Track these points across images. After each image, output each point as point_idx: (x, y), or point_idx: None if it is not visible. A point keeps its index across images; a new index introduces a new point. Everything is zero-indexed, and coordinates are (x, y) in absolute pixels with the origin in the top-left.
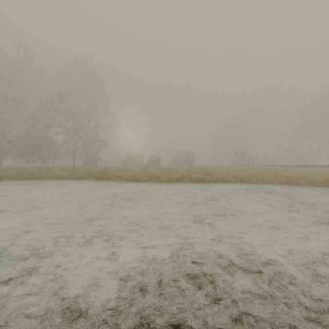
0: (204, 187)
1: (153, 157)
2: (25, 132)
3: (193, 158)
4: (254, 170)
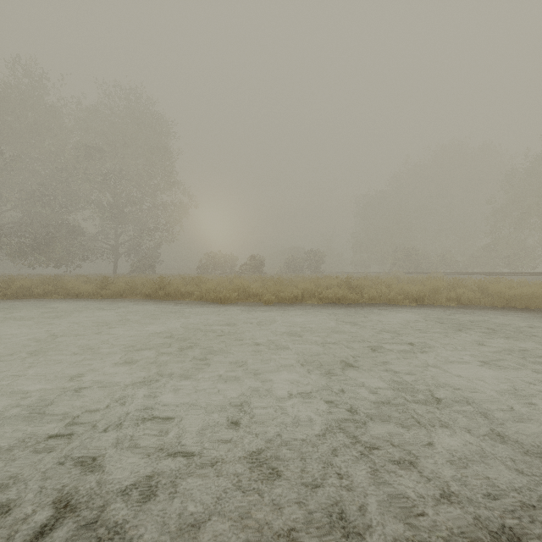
0: (350, 315)
1: (252, 258)
2: (31, 216)
3: (321, 259)
4: (441, 283)
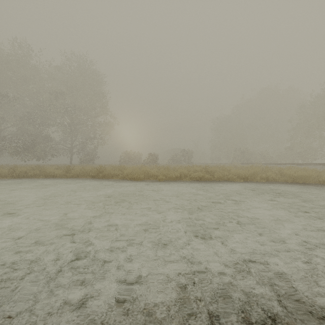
0: (206, 187)
1: (151, 154)
2: (22, 130)
3: (191, 156)
4: (258, 169)
